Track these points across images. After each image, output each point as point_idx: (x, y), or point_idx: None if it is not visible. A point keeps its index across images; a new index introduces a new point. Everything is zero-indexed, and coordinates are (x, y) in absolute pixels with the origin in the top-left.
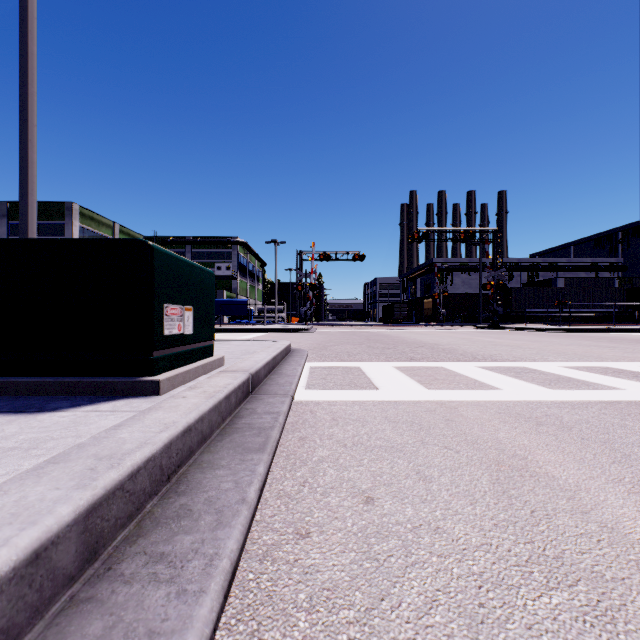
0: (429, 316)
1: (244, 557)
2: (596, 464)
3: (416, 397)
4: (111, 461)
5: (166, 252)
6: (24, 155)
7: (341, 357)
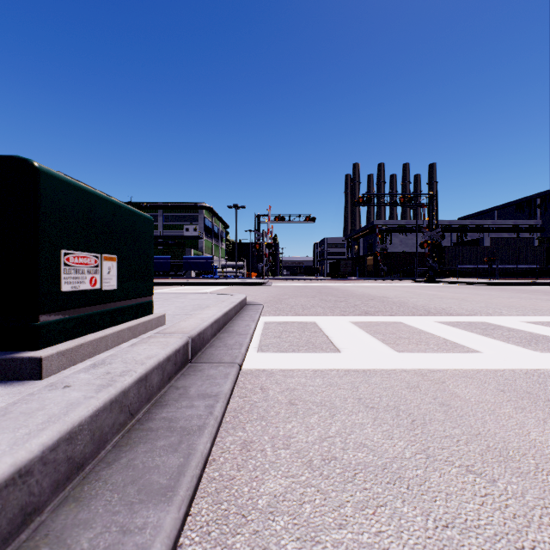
0: (371, 271)
1: None
2: None
3: (387, 364)
4: None
5: (67, 180)
6: None
7: (296, 311)
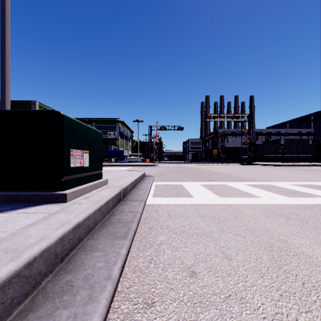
0: (215, 158)
1: None
2: None
3: (214, 202)
4: (14, 254)
5: (72, 119)
6: (3, 72)
7: (172, 179)
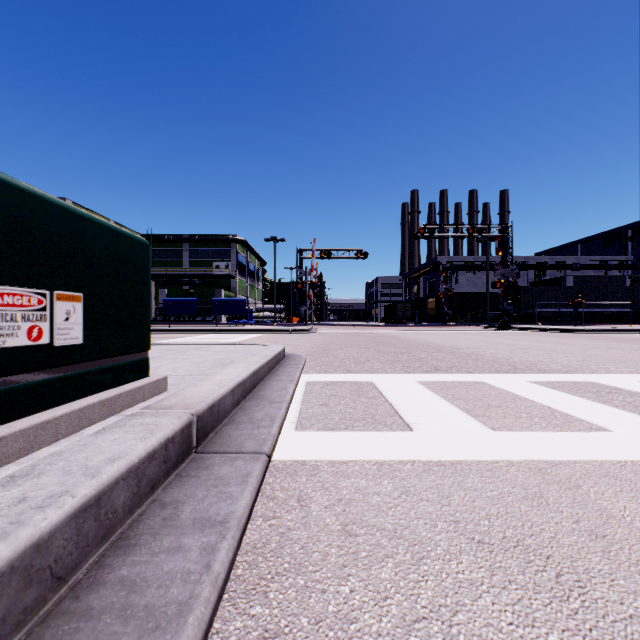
0: (433, 316)
1: None
2: None
3: (483, 451)
4: None
5: None
6: None
7: (346, 366)
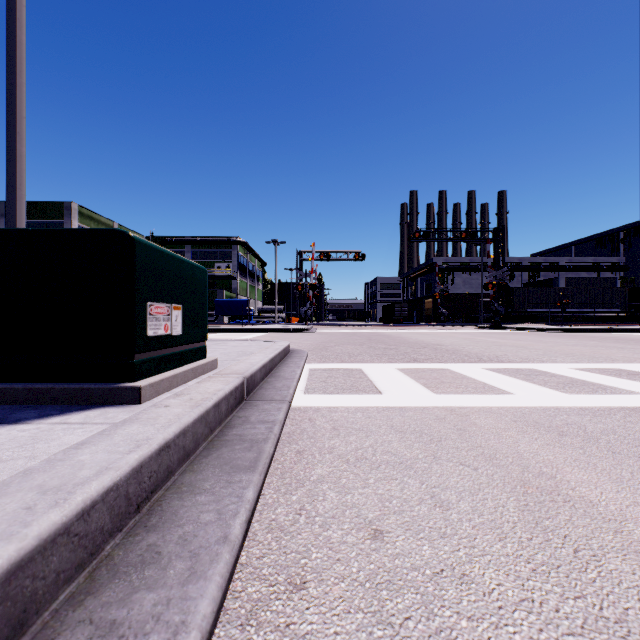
0: (430, 316)
1: (222, 620)
2: (637, 485)
3: (423, 402)
4: (57, 495)
5: (150, 245)
6: (12, 148)
7: (342, 358)
